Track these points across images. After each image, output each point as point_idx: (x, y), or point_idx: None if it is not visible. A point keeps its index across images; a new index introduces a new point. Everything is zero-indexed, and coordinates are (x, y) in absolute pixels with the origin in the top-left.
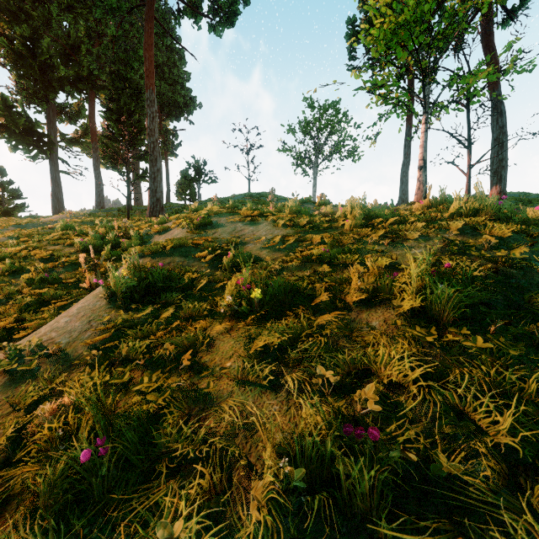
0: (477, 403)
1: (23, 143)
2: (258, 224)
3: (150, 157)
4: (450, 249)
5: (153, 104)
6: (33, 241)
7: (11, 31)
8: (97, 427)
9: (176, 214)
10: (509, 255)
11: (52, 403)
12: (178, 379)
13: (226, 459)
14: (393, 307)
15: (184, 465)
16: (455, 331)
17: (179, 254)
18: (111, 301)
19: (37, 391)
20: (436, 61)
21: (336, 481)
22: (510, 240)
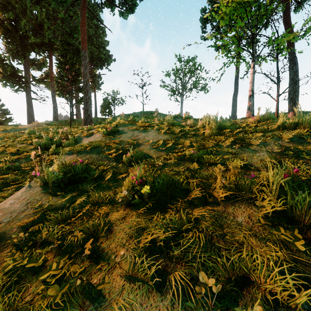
0: None
1: (10, 82)
2: (147, 131)
3: (84, 90)
4: (286, 153)
5: (86, 59)
6: (9, 141)
7: (3, 16)
8: None
9: (100, 124)
10: None
11: None
12: (80, 267)
13: None
14: (254, 204)
15: None
16: None
17: (96, 152)
18: (45, 187)
19: None
20: (260, 29)
21: None
22: None
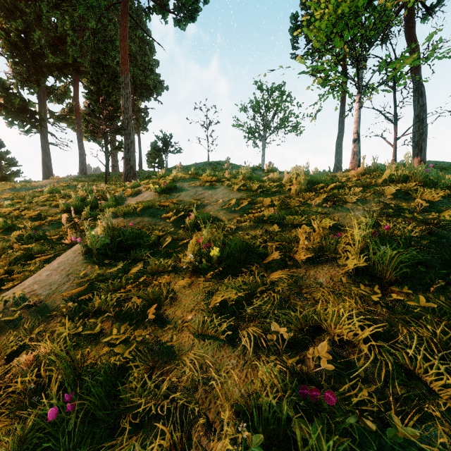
0: (427, 365)
1: (18, 119)
2: (216, 188)
3: (124, 131)
4: (386, 212)
5: (127, 87)
6: (24, 202)
7: (8, 25)
8: (65, 382)
9: (147, 179)
10: (439, 217)
11: (28, 355)
12: (143, 331)
13: (187, 414)
14: (338, 265)
15: (147, 419)
16: (397, 289)
17: (148, 215)
18: (87, 256)
19: (17, 341)
20: (368, 49)
21: (292, 441)
22: (439, 203)
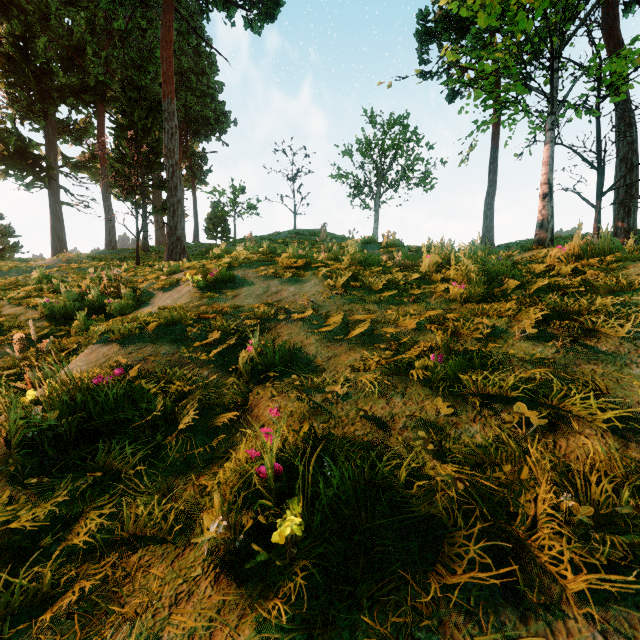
0: None
1: (14, 168)
2: (303, 282)
3: (168, 185)
4: None
5: (172, 117)
6: None
7: (1, 30)
8: None
9: (202, 257)
10: None
11: None
12: None
13: None
14: None
15: None
16: None
17: (170, 339)
18: (10, 451)
19: None
20: (569, 37)
21: None
22: None
